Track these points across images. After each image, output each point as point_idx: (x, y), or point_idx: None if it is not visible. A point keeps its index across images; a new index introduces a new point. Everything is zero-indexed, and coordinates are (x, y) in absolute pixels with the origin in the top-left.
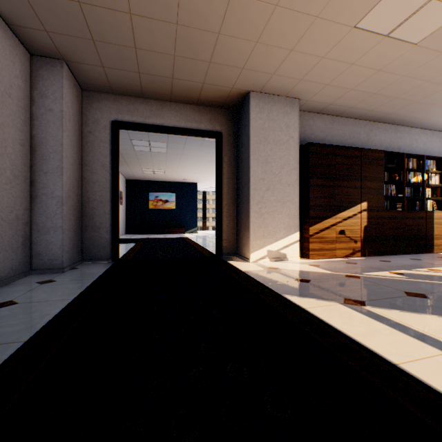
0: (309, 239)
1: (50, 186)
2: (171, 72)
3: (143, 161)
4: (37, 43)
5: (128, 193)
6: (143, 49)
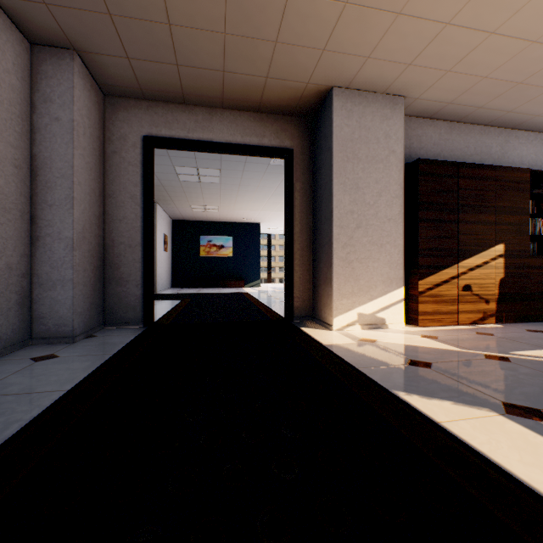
0: (419, 297)
1: (57, 223)
2: (221, 61)
3: (191, 196)
4: (36, 24)
5: (175, 236)
6: (180, 25)
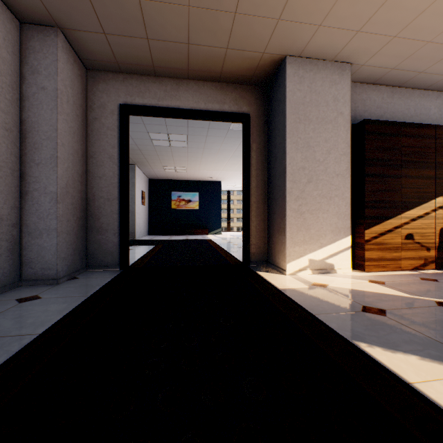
0: (365, 245)
1: (43, 179)
2: (186, 33)
3: (163, 158)
4: (23, 3)
5: (151, 192)
6: None
